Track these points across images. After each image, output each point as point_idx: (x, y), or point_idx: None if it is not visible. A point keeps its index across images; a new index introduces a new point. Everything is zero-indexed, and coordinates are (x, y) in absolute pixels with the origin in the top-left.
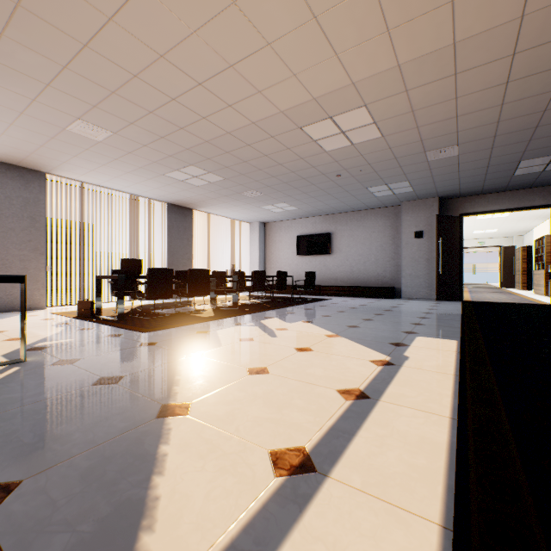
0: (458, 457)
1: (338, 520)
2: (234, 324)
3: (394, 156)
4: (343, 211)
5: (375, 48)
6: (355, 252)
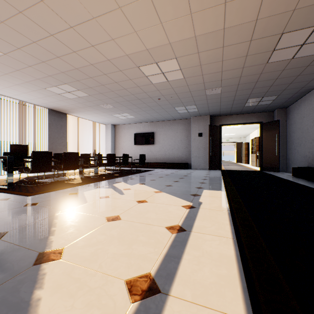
0: (243, 265)
1: None
2: (96, 187)
3: (189, 90)
4: (161, 120)
5: (183, 23)
6: (167, 143)
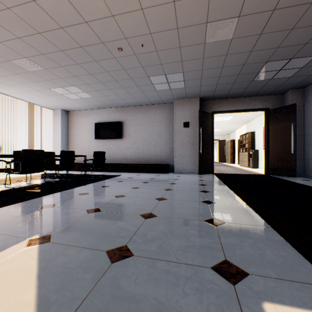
0: None
1: None
2: None
3: (177, 23)
4: (132, 104)
5: None
6: (141, 137)
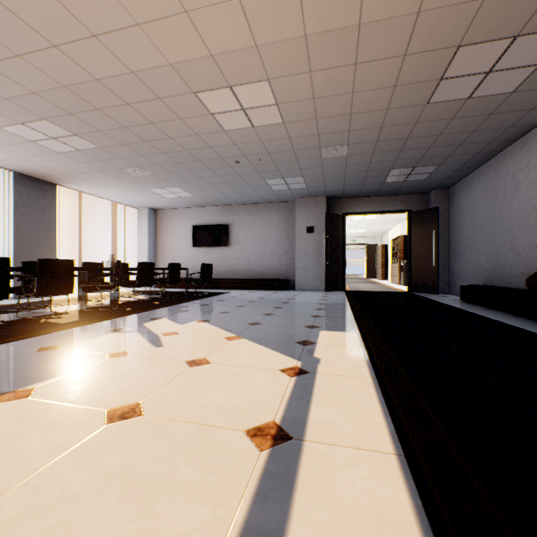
0: None
1: None
2: (105, 330)
3: (293, 147)
4: (241, 203)
5: (283, 3)
6: (253, 245)
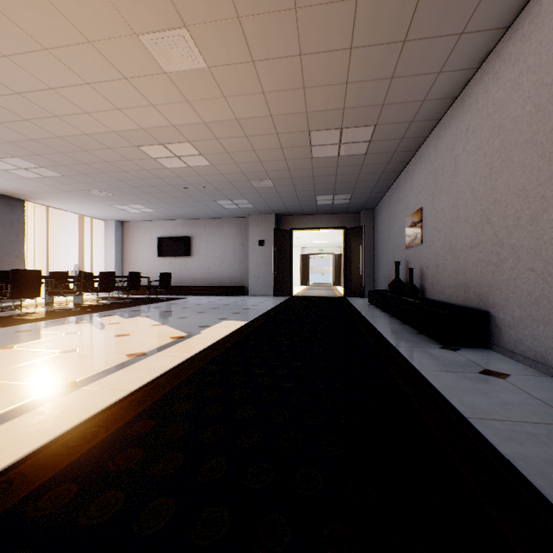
0: (169, 370)
1: (75, 398)
2: (66, 322)
3: (228, 180)
4: (202, 217)
5: (183, 108)
6: (213, 255)
